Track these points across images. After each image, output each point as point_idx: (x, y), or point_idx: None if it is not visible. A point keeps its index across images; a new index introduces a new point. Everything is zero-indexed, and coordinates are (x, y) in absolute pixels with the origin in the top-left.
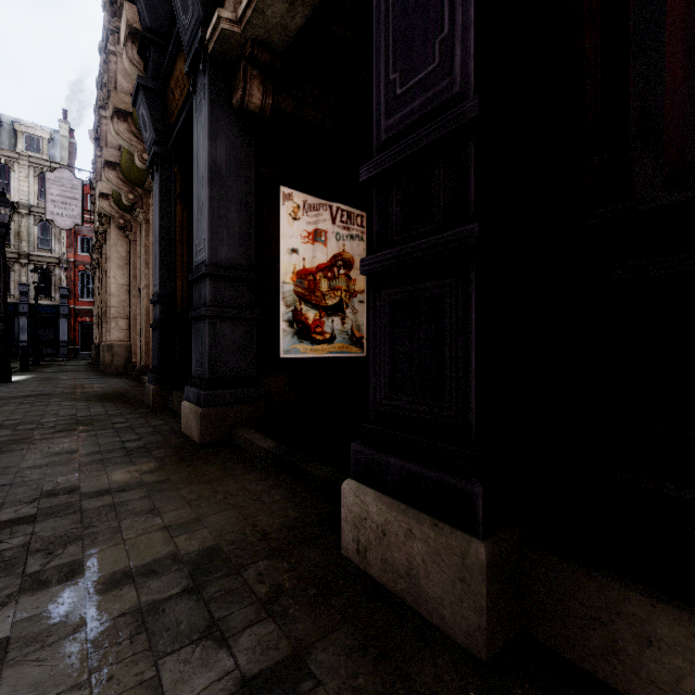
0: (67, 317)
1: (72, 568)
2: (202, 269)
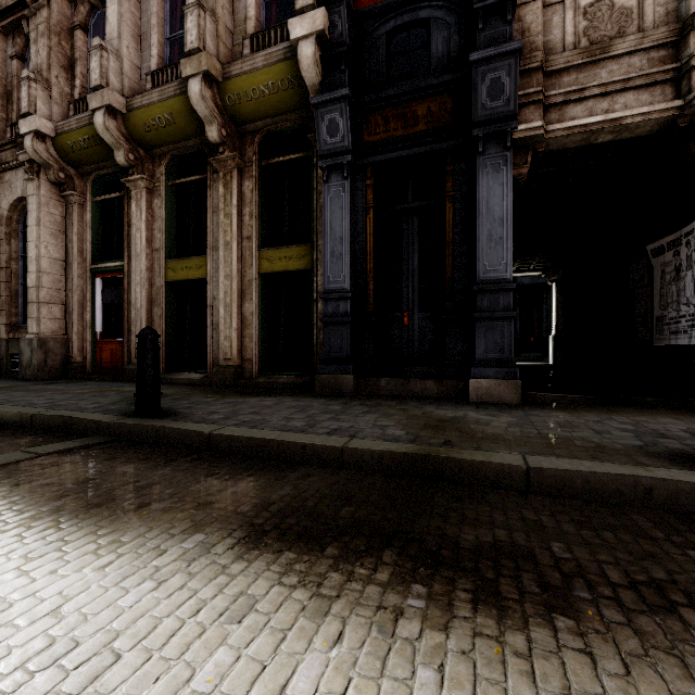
0: None
1: None
2: (512, 285)
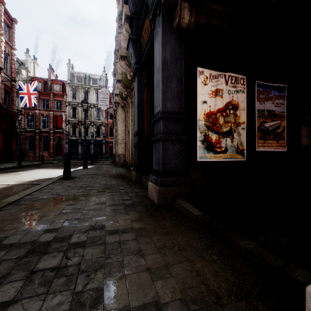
0: (105, 144)
1: (97, 295)
2: (158, 115)
